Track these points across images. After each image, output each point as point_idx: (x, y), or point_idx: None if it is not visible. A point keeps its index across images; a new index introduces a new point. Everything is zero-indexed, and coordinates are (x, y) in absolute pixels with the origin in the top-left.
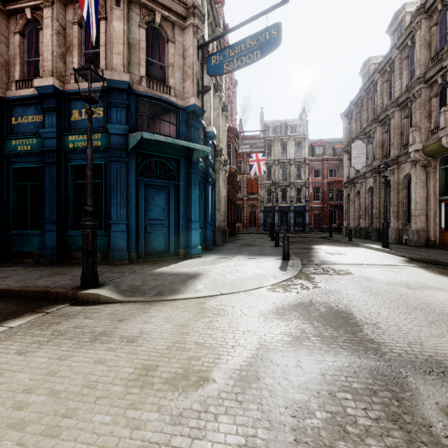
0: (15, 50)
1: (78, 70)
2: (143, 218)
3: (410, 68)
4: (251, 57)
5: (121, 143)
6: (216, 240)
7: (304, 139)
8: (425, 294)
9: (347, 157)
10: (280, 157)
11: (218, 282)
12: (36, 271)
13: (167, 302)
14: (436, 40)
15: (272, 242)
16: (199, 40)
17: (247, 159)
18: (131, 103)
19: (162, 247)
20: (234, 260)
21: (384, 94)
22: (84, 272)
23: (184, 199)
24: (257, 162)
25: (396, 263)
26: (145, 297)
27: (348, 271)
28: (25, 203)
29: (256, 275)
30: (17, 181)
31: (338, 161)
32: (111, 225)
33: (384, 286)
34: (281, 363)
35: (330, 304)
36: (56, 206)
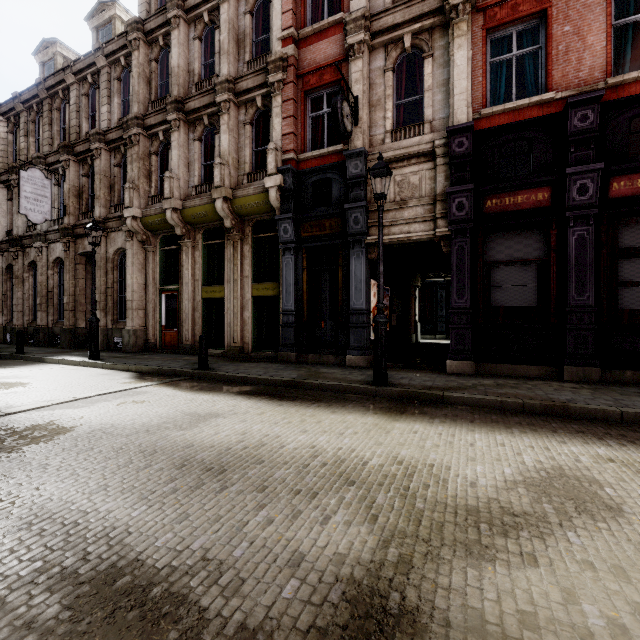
0: None
1: None
2: None
3: (123, 98)
4: None
5: None
6: None
7: None
8: (210, 431)
9: (7, 195)
10: None
11: None
12: None
13: None
14: (157, 82)
15: None
16: None
17: None
18: None
19: None
20: None
21: (84, 114)
22: None
23: None
24: None
25: (129, 384)
26: None
27: (55, 426)
28: None
29: None
30: None
31: None
32: None
33: (147, 439)
34: None
35: (61, 562)
36: None
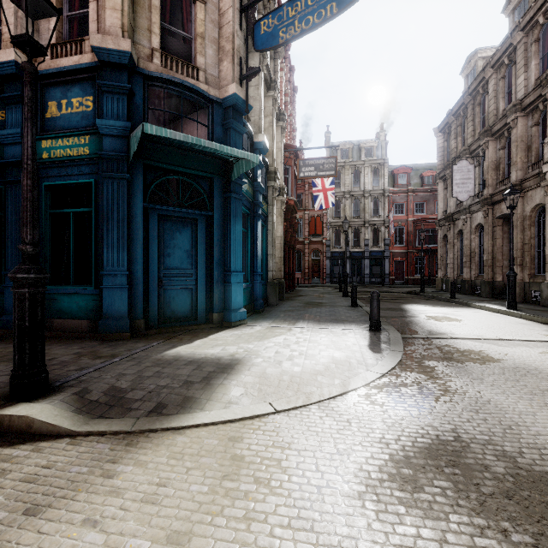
0: None
1: None
2: (156, 267)
3: (541, 55)
4: (322, 13)
5: (119, 150)
6: (269, 297)
7: (382, 165)
8: None
9: (443, 186)
10: (351, 188)
11: (270, 380)
12: None
13: (166, 434)
14: None
15: (346, 300)
16: (242, 1)
17: (309, 191)
18: (136, 88)
19: (187, 310)
20: (296, 330)
21: (500, 95)
22: (15, 369)
23: (220, 239)
24: (323, 192)
25: None
26: (127, 421)
27: (485, 355)
28: None
29: (334, 363)
30: None
31: (427, 193)
32: (103, 278)
33: None
34: None
35: (501, 445)
36: None
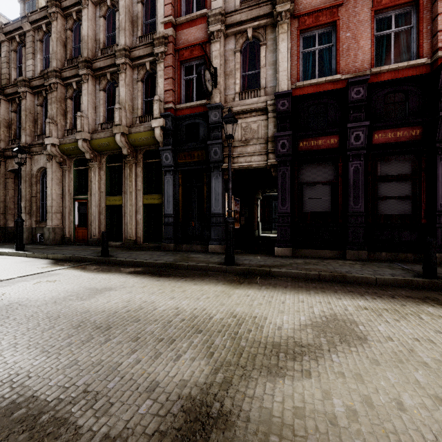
0: None
1: None
2: None
3: (45, 55)
4: None
5: None
6: None
7: None
8: (103, 301)
9: None
10: None
11: None
12: None
13: None
14: (71, 46)
15: None
16: None
17: None
18: None
19: None
20: None
21: (13, 65)
22: None
23: None
24: None
25: (45, 268)
26: None
27: None
28: None
29: None
30: None
31: None
32: None
33: (54, 308)
34: None
35: None
36: None
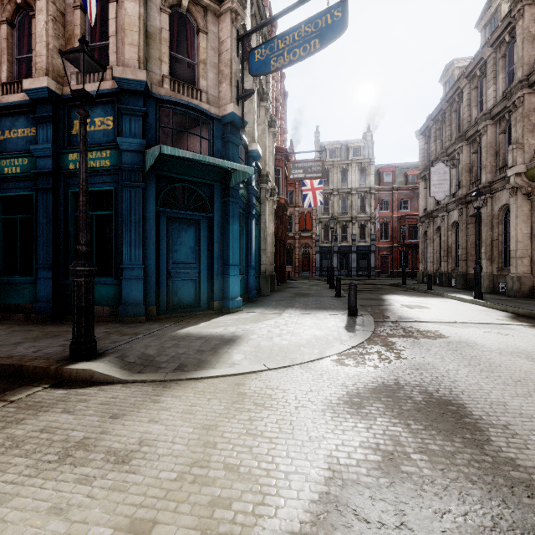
0: (2, 44)
1: (65, 53)
2: (165, 261)
3: (508, 70)
4: (307, 48)
5: (136, 163)
6: (261, 288)
7: (369, 164)
8: None
9: (424, 185)
10: (339, 186)
11: (263, 350)
12: (22, 331)
13: (190, 382)
14: None
15: (332, 291)
16: (238, 31)
17: (299, 188)
18: (149, 110)
19: (191, 299)
20: (285, 315)
21: (473, 104)
22: (74, 338)
23: (219, 237)
24: (312, 191)
25: (500, 321)
26: (160, 374)
27: (438, 333)
28: (15, 241)
29: (315, 339)
30: (5, 214)
31: (411, 190)
32: (123, 271)
33: (497, 357)
34: (371, 518)
35: (426, 387)
36: (52, 246)
